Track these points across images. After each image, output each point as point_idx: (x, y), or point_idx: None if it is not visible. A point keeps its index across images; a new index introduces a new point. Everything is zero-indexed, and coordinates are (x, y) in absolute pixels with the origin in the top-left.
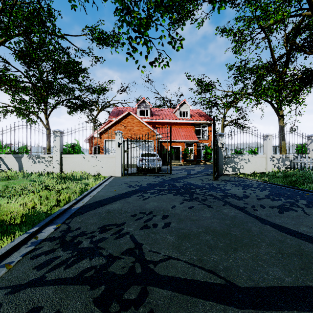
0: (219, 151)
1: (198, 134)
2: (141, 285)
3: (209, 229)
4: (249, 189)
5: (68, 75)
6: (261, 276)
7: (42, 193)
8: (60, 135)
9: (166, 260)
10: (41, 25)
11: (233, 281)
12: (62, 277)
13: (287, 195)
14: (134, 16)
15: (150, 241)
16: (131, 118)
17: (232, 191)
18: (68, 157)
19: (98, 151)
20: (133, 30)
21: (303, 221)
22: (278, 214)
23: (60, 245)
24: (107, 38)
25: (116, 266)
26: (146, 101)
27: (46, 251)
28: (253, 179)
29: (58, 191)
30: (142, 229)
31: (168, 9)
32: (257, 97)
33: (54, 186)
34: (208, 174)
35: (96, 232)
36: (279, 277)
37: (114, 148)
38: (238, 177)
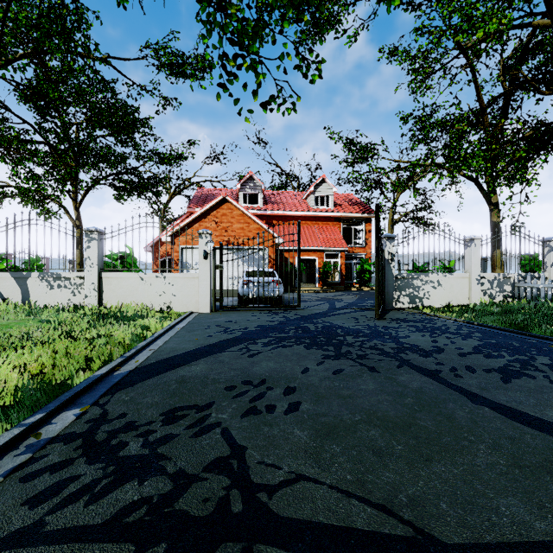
0: (387, 267)
1: (347, 236)
2: (242, 541)
3: (374, 415)
4: (442, 336)
5: (116, 131)
6: (485, 517)
7: (58, 345)
8: (99, 238)
9: (293, 483)
10: (63, 37)
11: (430, 530)
12: (80, 523)
13: (513, 347)
14: (231, 15)
15: (262, 441)
16: (229, 207)
17: (411, 341)
18: (112, 277)
19: (168, 267)
20: (230, 41)
21: (551, 398)
22: (501, 384)
23: (83, 452)
24: (186, 64)
25: (191, 497)
26: (255, 178)
27: (54, 465)
28: (447, 318)
29: (91, 342)
30: (245, 415)
31: (296, 2)
32: (452, 171)
33: (83, 332)
34: (366, 309)
35: (157, 422)
36: (523, 520)
37: (197, 261)
38: (421, 314)
